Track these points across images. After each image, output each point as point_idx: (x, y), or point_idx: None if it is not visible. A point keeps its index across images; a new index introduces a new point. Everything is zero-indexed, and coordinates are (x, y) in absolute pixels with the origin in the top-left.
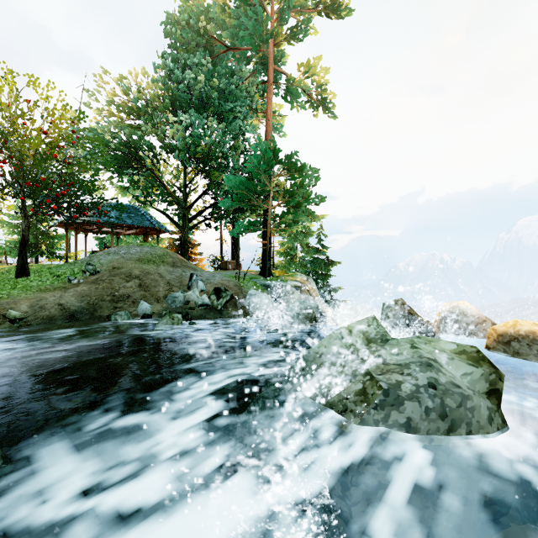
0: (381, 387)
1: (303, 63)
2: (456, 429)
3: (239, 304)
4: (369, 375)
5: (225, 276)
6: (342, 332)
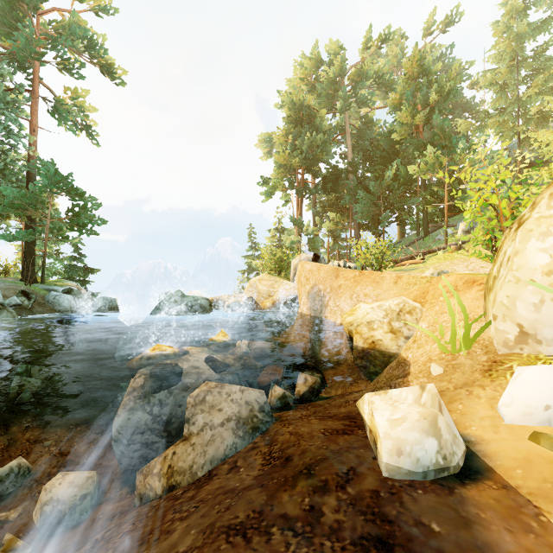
0: (188, 305)
1: (70, 88)
2: (204, 311)
3: (43, 304)
4: (184, 303)
5: (3, 281)
6: (171, 295)
